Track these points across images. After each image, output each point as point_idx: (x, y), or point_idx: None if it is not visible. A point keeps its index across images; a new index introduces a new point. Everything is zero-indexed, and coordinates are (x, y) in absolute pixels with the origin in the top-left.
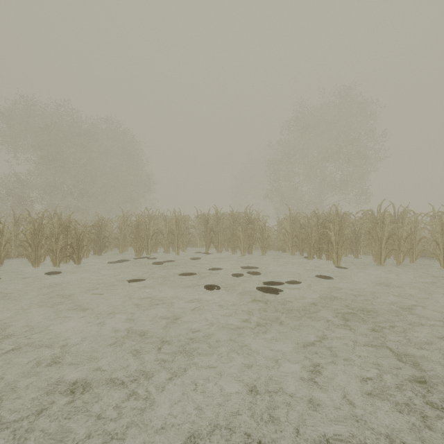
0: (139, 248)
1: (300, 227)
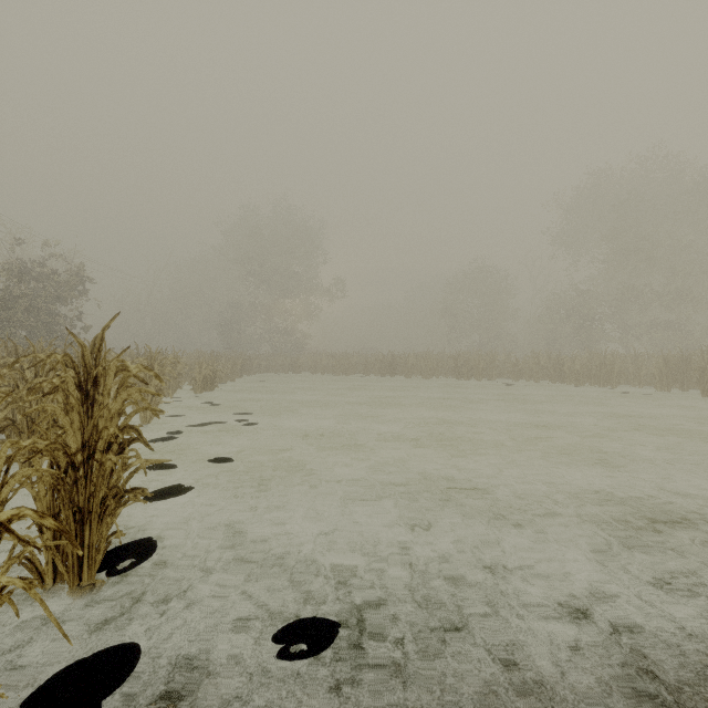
0: None
1: None
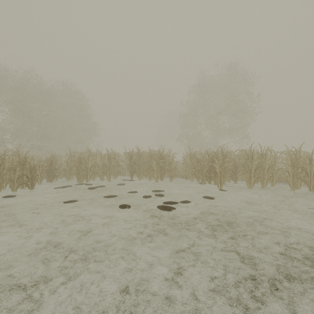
0: (80, 177)
1: (197, 161)
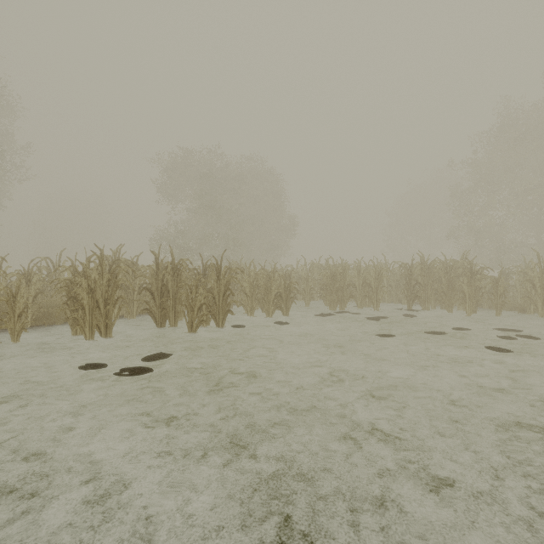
0: (334, 301)
1: None
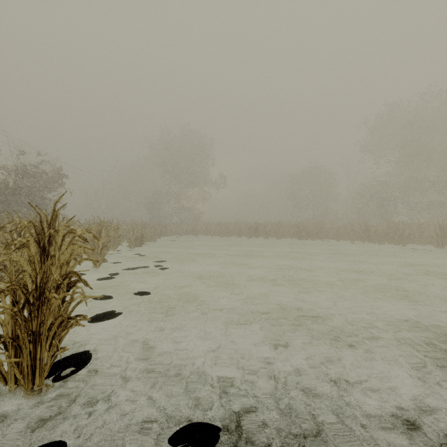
0: None
1: None
